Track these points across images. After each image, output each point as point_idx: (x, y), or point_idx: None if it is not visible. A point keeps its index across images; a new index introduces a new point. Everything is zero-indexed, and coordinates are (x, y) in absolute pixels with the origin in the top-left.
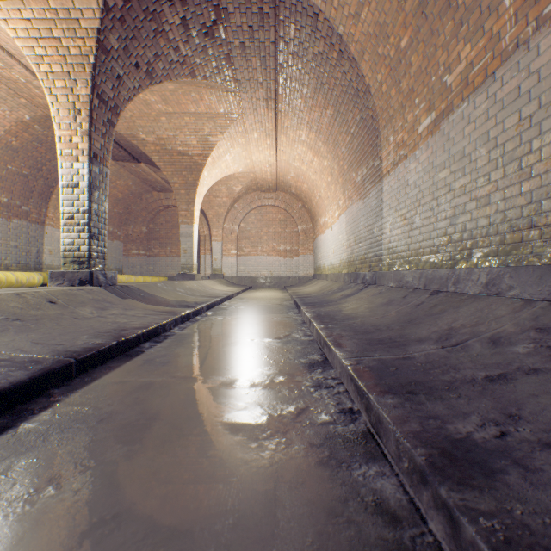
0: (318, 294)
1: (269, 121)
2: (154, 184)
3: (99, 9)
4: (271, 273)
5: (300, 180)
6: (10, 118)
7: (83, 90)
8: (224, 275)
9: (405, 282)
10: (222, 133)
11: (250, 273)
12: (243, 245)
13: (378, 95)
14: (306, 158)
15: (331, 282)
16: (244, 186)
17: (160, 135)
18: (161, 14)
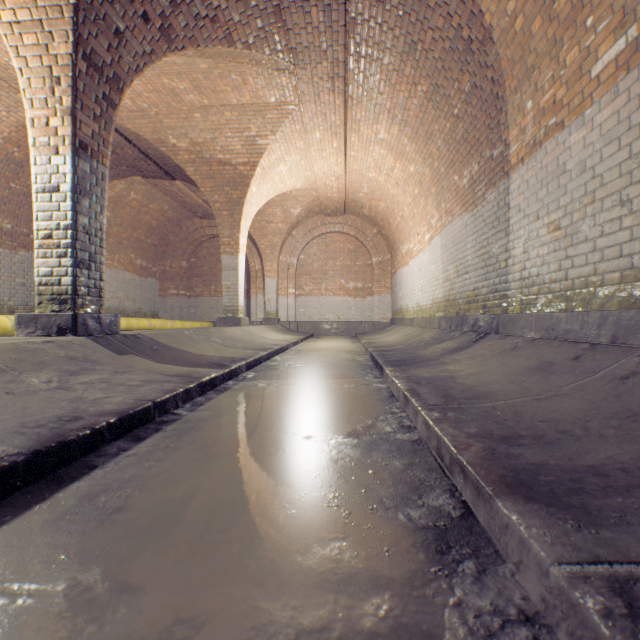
0: (403, 347)
1: (335, 113)
2: (194, 208)
3: None
4: (338, 317)
5: (375, 197)
6: (8, 121)
7: (61, 48)
8: (279, 319)
9: (562, 332)
10: (274, 133)
11: (312, 317)
12: (303, 283)
13: (506, 38)
14: (384, 165)
15: (420, 329)
16: (303, 208)
17: (195, 139)
18: None
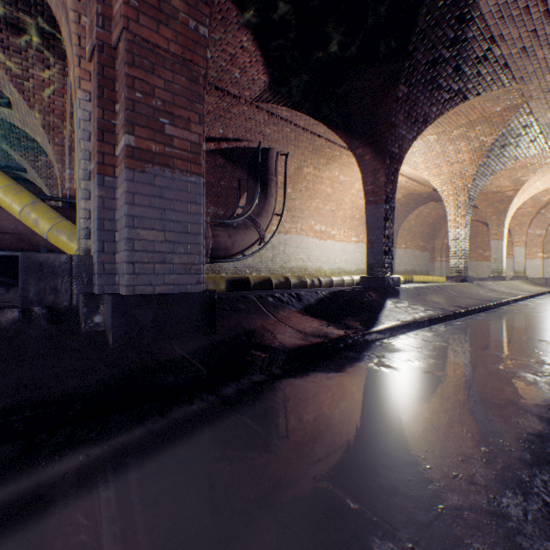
0: None
1: None
2: None
3: (475, 167)
4: None
5: None
6: None
7: (461, 198)
8: (526, 276)
9: None
10: (533, 173)
11: None
12: None
13: None
14: None
15: None
16: None
17: None
18: (503, 151)
